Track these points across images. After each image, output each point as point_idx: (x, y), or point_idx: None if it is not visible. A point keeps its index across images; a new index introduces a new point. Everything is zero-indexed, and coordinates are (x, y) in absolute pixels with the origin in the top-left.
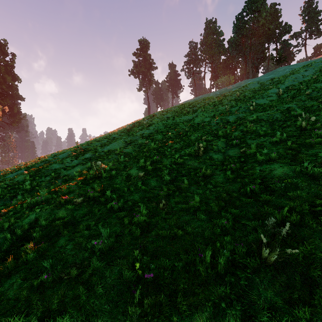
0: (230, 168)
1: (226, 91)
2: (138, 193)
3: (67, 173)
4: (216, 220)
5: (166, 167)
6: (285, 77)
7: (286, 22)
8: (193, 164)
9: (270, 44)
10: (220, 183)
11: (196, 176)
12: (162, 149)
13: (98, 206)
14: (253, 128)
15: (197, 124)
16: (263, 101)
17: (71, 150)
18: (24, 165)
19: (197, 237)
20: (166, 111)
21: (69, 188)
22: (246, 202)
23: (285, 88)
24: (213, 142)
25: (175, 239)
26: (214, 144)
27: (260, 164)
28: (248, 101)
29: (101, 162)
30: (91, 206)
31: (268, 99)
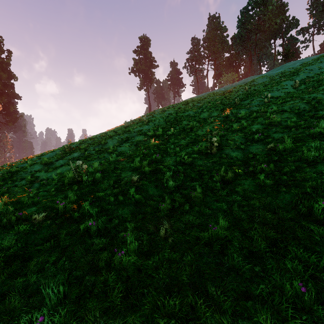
0: (260, 169)
1: (232, 87)
2: (129, 206)
3: (46, 176)
4: (273, 275)
5: (169, 168)
6: (298, 69)
7: (293, 16)
8: (205, 165)
9: (276, 39)
10: (252, 193)
11: (211, 181)
12: (163, 146)
13: (69, 225)
14: (277, 119)
15: (203, 119)
16: (278, 93)
17: (60, 148)
18: (8, 166)
19: (242, 322)
20: (168, 108)
21: (33, 198)
22: (320, 233)
23: (300, 80)
24: (227, 136)
25: (192, 323)
26: (229, 138)
27: (311, 164)
28: (260, 94)
29: (90, 162)
30: (59, 226)
31: (283, 91)
